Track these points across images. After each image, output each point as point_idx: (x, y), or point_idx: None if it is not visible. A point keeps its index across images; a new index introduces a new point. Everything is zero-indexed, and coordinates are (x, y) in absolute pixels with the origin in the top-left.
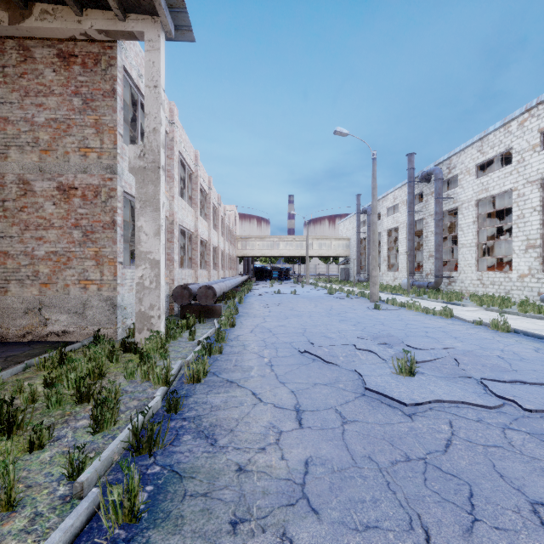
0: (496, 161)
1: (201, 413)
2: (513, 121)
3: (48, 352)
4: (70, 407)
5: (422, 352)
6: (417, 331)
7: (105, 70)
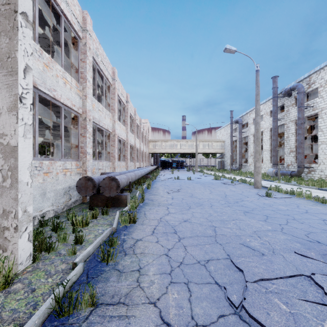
0: None
1: None
2: None
3: None
4: None
5: None
6: None
7: None
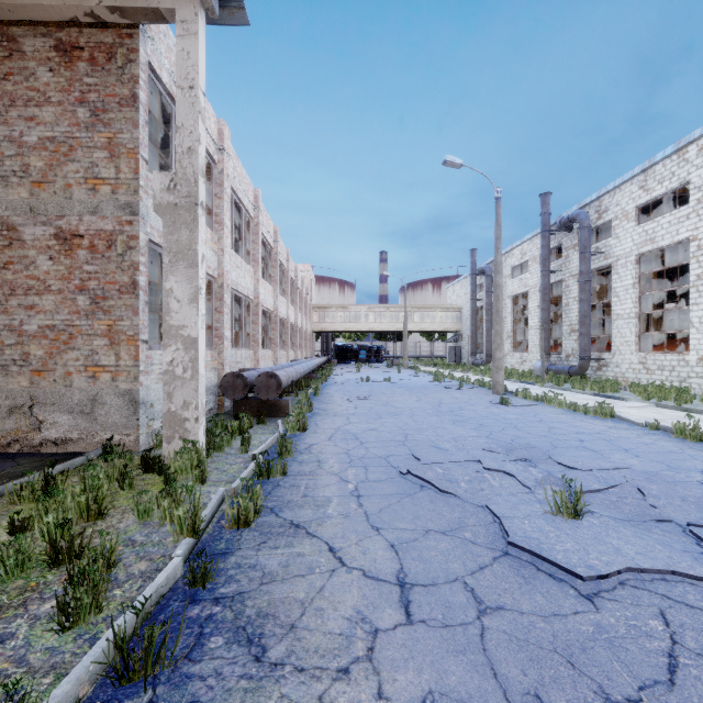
0: (663, 201)
1: (244, 588)
2: (691, 146)
3: (27, 475)
4: (38, 573)
5: (584, 474)
6: (568, 440)
7: (123, 68)
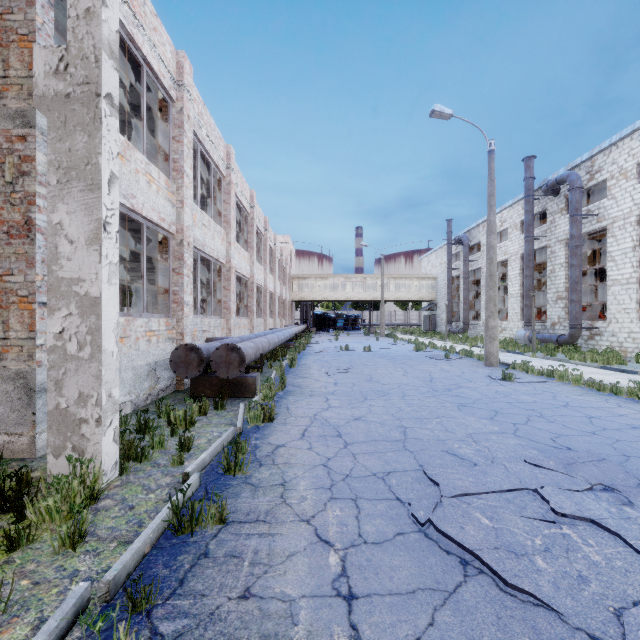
0: None
1: None
2: None
3: None
4: None
5: None
6: (632, 441)
7: None
